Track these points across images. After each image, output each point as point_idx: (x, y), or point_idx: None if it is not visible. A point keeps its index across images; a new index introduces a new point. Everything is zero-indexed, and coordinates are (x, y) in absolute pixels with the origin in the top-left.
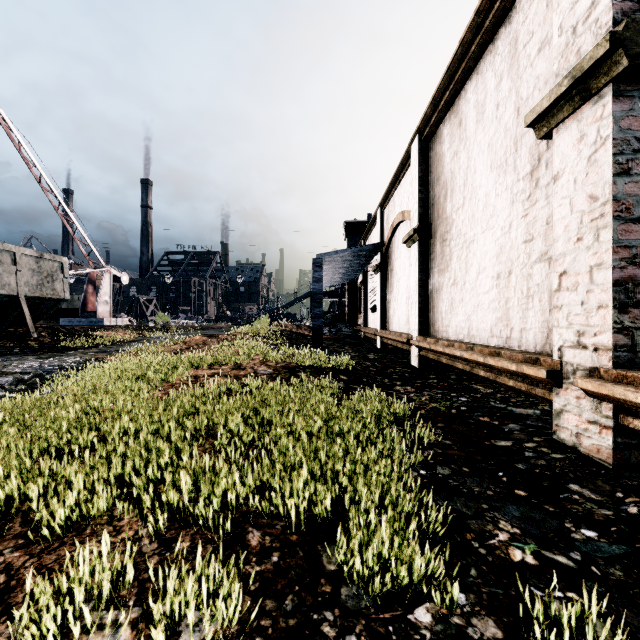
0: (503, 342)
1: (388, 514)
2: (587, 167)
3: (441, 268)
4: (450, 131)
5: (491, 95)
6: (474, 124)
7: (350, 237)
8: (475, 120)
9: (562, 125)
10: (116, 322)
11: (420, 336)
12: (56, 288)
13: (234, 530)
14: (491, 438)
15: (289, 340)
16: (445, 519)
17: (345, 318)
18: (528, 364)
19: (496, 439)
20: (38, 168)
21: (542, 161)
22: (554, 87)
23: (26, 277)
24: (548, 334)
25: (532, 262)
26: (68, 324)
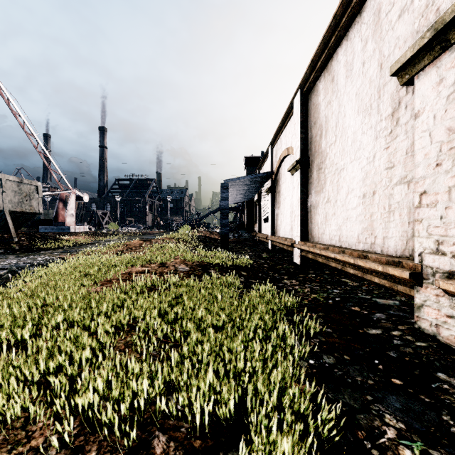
0: (368, 247)
1: (286, 415)
2: (446, 105)
3: (317, 190)
4: (324, 86)
5: (358, 55)
6: (344, 79)
7: (248, 168)
8: (345, 76)
9: (422, 72)
10: (79, 229)
11: (301, 241)
12: (33, 205)
13: (141, 435)
14: (363, 326)
15: (204, 243)
16: (336, 415)
17: (245, 226)
18: (392, 266)
19: (368, 327)
20: (22, 118)
21: (402, 104)
22: (417, 40)
23: (10, 197)
24: (407, 242)
25: (393, 184)
26: (44, 231)
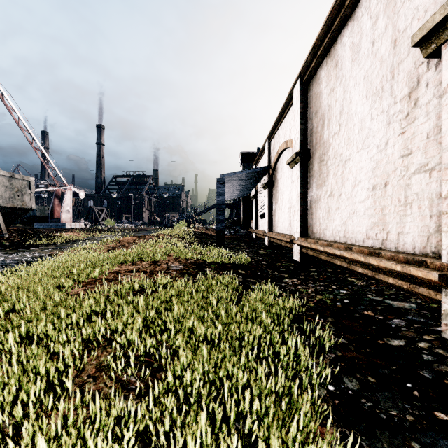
0: (379, 243)
1: None
2: None
3: (319, 183)
4: (327, 72)
5: (367, 35)
6: (350, 62)
7: (245, 164)
8: (351, 59)
9: None
10: (75, 225)
11: (301, 237)
12: (25, 200)
13: None
14: (382, 336)
15: (199, 239)
16: None
17: (241, 223)
18: (413, 265)
19: (388, 337)
20: (17, 113)
21: (422, 82)
22: None
23: (0, 192)
24: (429, 238)
25: (410, 173)
26: (40, 227)
